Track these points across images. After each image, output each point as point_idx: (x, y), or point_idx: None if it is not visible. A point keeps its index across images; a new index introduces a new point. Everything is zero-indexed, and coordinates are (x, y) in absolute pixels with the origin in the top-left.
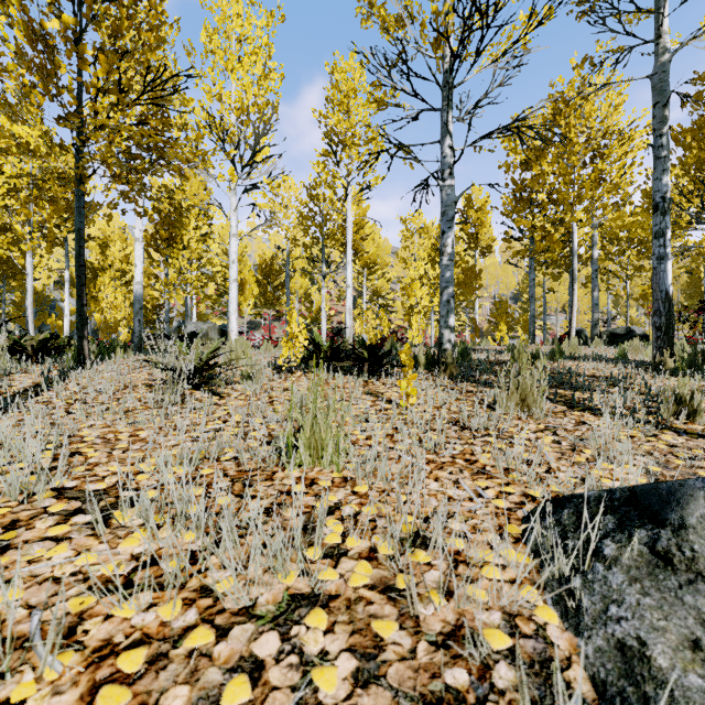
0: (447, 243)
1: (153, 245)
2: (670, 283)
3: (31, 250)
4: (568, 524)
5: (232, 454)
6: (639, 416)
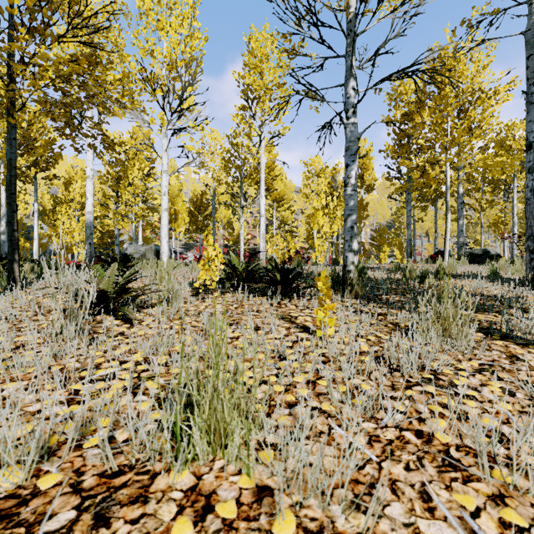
0: (351, 175)
1: (106, 182)
2: None
3: None
4: None
5: (106, 432)
6: None
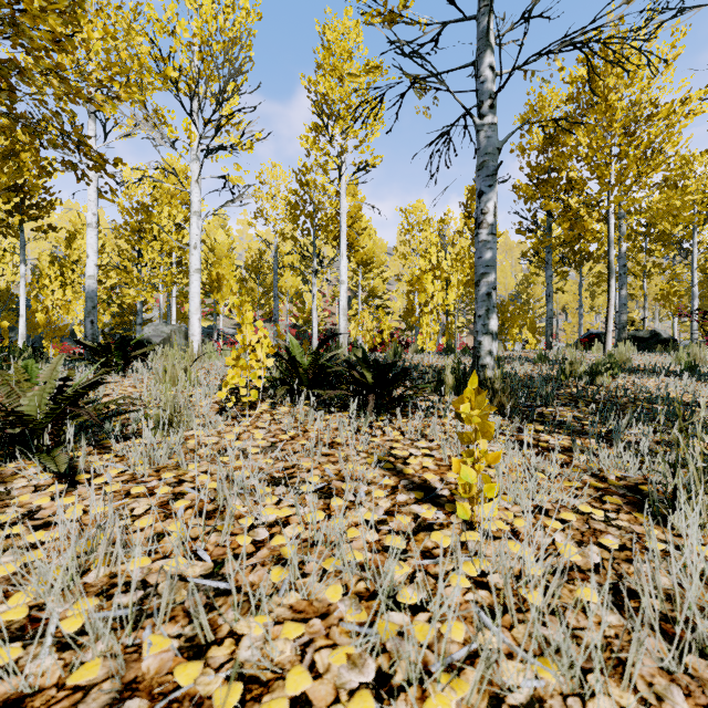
0: (487, 209)
1: (123, 236)
2: None
3: None
4: None
5: None
6: None
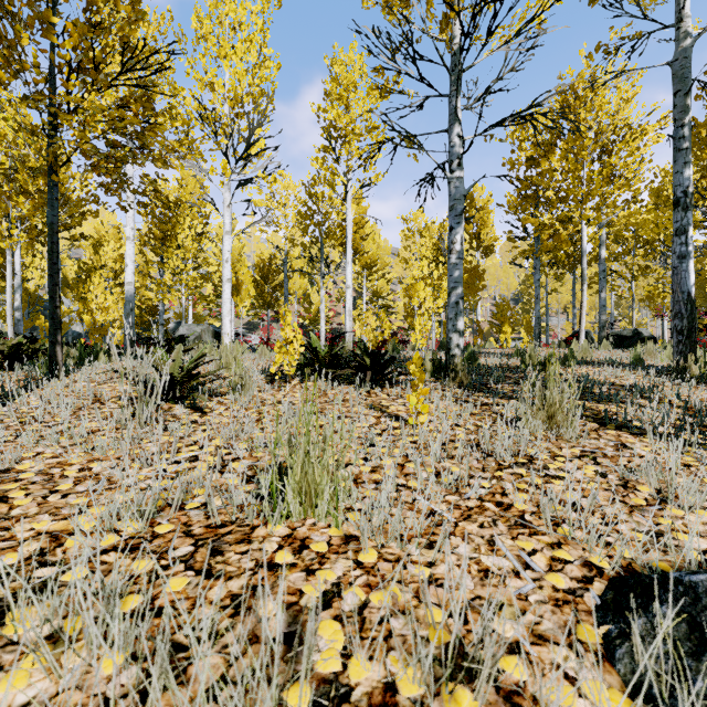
0: (456, 240)
1: (147, 244)
2: (692, 284)
3: (9, 248)
4: (680, 640)
5: (203, 498)
6: (690, 439)
